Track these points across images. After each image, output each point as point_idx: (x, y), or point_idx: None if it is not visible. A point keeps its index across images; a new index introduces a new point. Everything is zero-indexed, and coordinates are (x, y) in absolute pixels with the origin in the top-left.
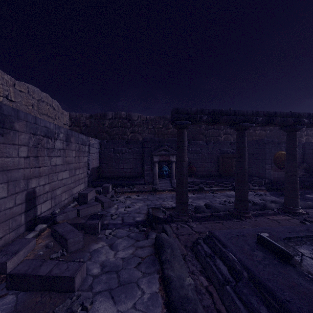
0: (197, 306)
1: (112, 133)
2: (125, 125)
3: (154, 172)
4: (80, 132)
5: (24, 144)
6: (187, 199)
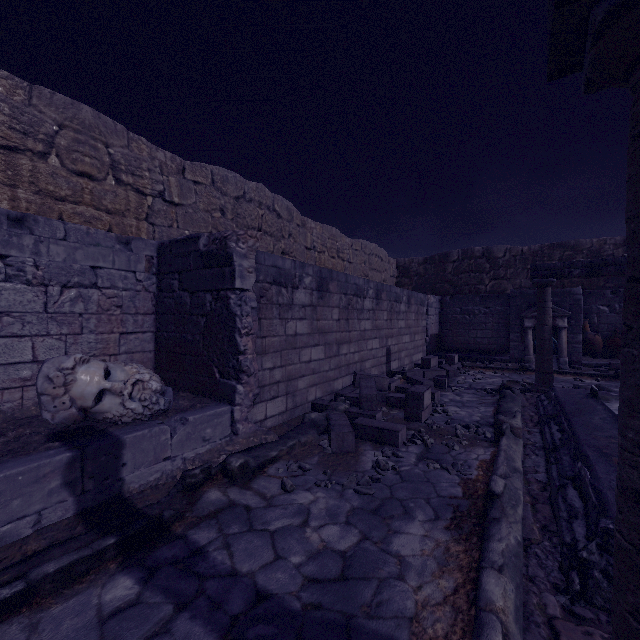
0: (514, 413)
1: (458, 283)
2: (480, 268)
3: (526, 344)
4: (410, 285)
5: (385, 309)
6: (549, 368)
